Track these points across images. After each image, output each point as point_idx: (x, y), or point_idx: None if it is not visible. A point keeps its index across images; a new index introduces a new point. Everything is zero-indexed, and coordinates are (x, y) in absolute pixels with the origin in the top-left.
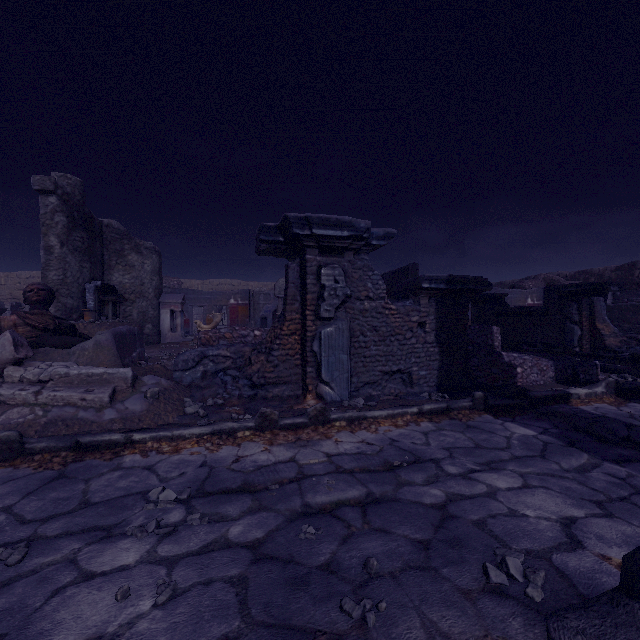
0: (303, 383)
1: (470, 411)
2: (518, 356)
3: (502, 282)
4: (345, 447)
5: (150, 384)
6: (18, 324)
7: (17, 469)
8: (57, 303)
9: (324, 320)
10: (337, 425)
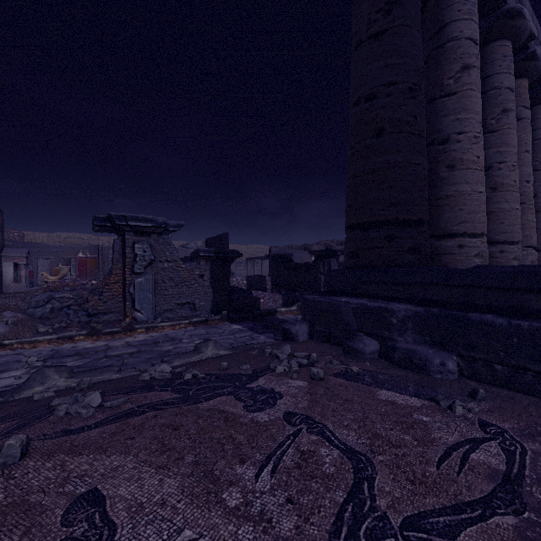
0: (124, 312)
1: (219, 321)
2: (262, 293)
3: (306, 244)
4: (139, 339)
5: (9, 317)
6: None
7: None
8: None
9: (137, 274)
10: (139, 331)
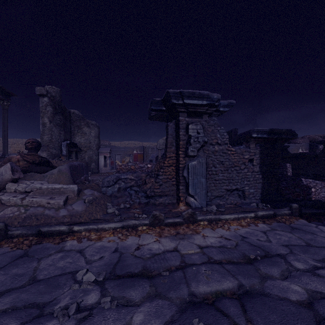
0: (177, 195)
1: (289, 216)
2: (312, 181)
3: None
4: (210, 241)
5: (88, 194)
6: (20, 160)
7: (1, 248)
8: (48, 152)
9: (190, 157)
10: (202, 224)
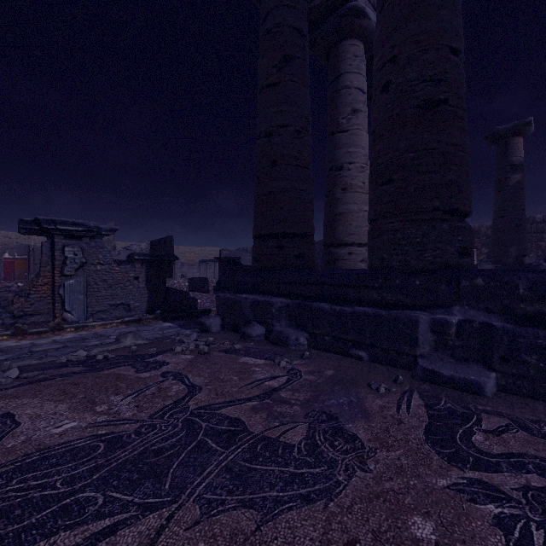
0: (54, 313)
1: (153, 320)
2: (199, 294)
3: None
4: (67, 337)
5: None
6: None
7: None
8: None
9: (68, 276)
10: (68, 330)
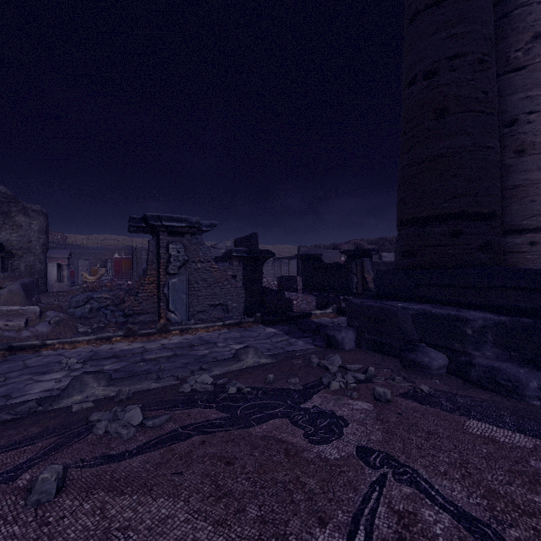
0: (159, 313)
1: (253, 323)
2: (295, 294)
3: (334, 243)
4: (174, 341)
5: (52, 316)
6: None
7: None
8: None
9: (171, 275)
10: (174, 333)
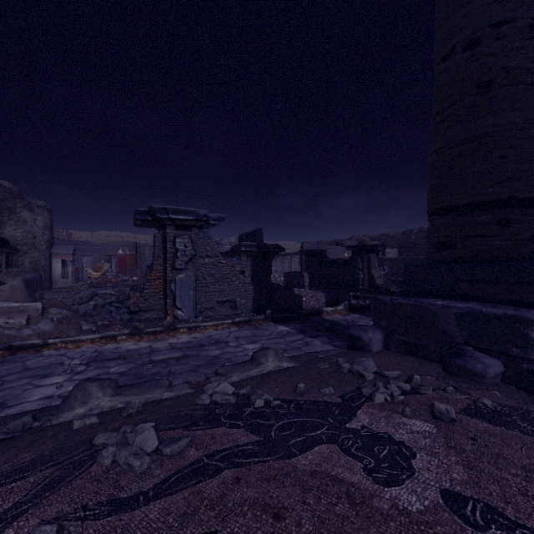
0: (165, 310)
1: (263, 321)
2: (304, 291)
3: (336, 240)
4: (182, 340)
5: (55, 313)
6: None
7: None
8: None
9: (178, 270)
10: (181, 331)
